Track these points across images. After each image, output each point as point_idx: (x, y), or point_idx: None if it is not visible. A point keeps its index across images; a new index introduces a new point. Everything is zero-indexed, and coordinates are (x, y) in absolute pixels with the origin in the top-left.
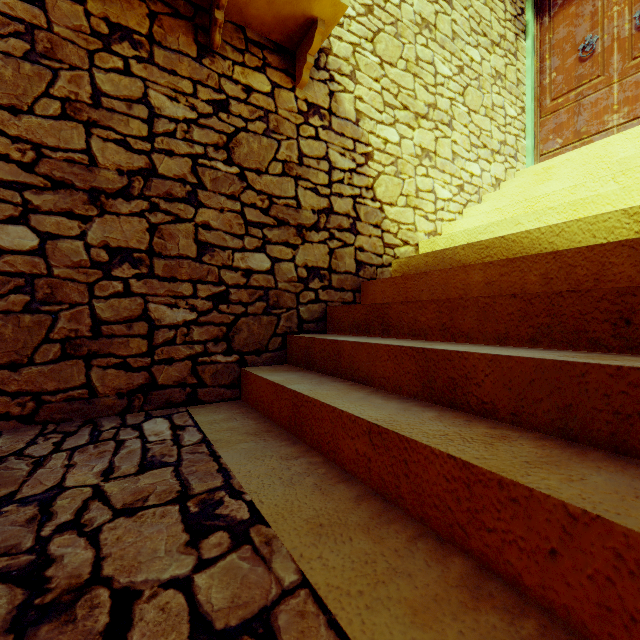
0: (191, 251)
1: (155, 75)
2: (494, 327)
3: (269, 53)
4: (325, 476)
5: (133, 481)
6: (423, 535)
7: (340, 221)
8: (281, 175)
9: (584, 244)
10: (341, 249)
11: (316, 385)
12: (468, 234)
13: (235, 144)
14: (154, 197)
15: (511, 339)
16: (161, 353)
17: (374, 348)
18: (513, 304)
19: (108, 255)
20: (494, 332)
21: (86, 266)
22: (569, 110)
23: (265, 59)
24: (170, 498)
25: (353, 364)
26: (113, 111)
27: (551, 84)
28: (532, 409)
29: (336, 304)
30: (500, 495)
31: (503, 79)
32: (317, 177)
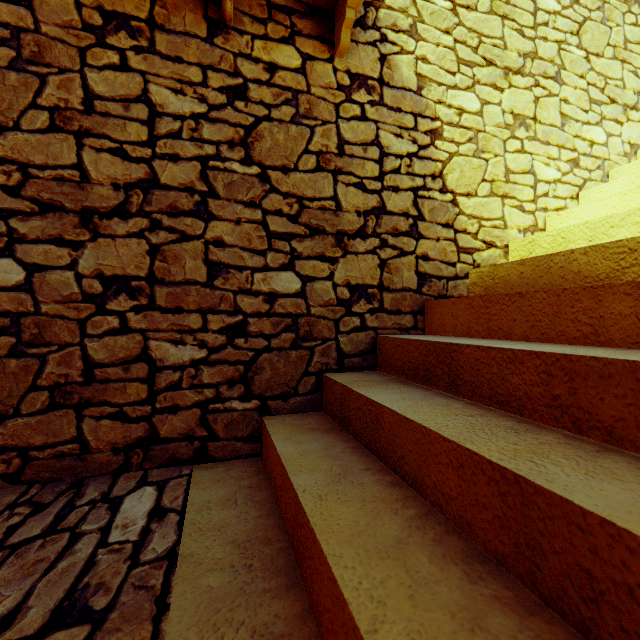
0: (200, 274)
1: (157, 66)
2: None
3: (299, 18)
4: None
5: None
6: None
7: (395, 223)
8: (315, 170)
9: None
10: (396, 259)
11: (335, 479)
12: (591, 228)
13: (255, 138)
14: (155, 212)
15: None
16: (164, 400)
17: (426, 435)
18: None
19: (102, 285)
20: None
21: (77, 300)
22: None
23: (294, 26)
24: None
25: (395, 447)
26: (108, 115)
27: None
28: None
29: (389, 331)
30: None
31: None
32: (363, 168)
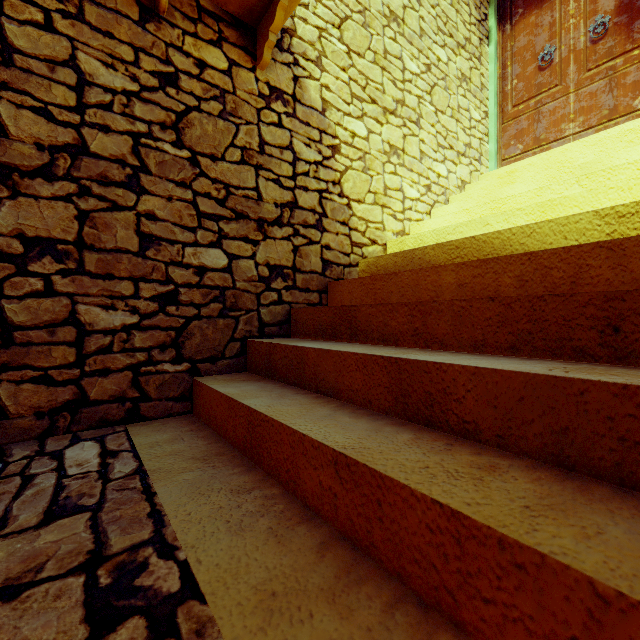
0: (132, 244)
1: (86, 35)
2: (470, 333)
3: (226, 26)
4: (283, 515)
5: (30, 539)
6: (401, 600)
7: (305, 216)
8: (240, 163)
9: (555, 246)
10: (306, 247)
11: (276, 399)
12: (437, 234)
13: (186, 124)
14: (84, 179)
15: (489, 346)
16: (94, 363)
17: (341, 356)
18: (491, 308)
19: (23, 246)
20: (470, 338)
21: None
22: (529, 117)
23: (221, 32)
24: (75, 564)
25: (318, 374)
26: (30, 72)
27: (512, 91)
28: (521, 431)
29: (301, 306)
30: (501, 558)
31: (468, 82)
32: (280, 168)
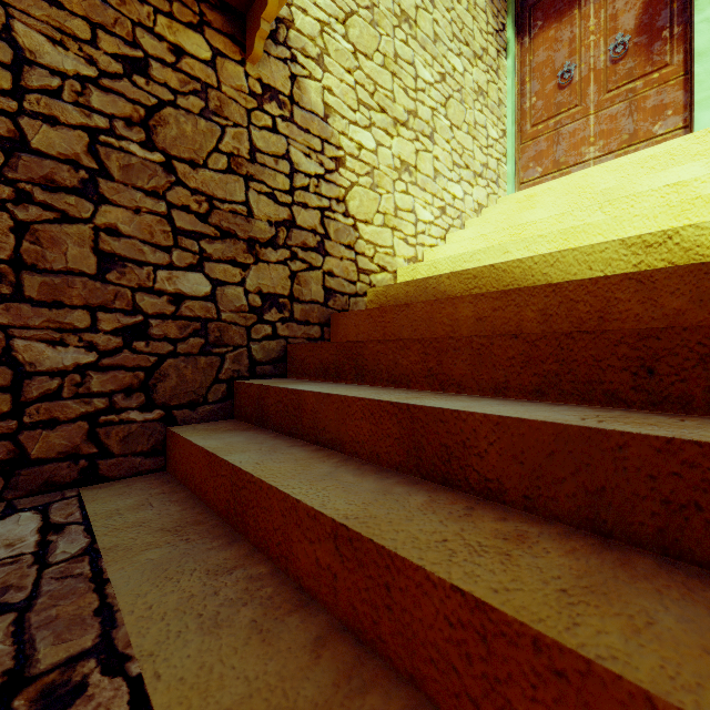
0: (88, 265)
1: (25, 1)
2: (491, 374)
3: (209, 8)
4: (271, 602)
5: None
6: None
7: (304, 238)
8: (226, 172)
9: (580, 277)
10: (306, 272)
11: (267, 453)
12: (452, 262)
13: (158, 122)
14: (23, 182)
15: (512, 389)
16: (36, 412)
17: (344, 402)
18: (514, 346)
19: None
20: (491, 380)
21: None
22: (549, 138)
23: (203, 15)
24: None
25: (318, 422)
26: None
27: (531, 109)
28: (552, 491)
29: (299, 341)
30: (536, 662)
31: (485, 96)
32: (275, 180)
